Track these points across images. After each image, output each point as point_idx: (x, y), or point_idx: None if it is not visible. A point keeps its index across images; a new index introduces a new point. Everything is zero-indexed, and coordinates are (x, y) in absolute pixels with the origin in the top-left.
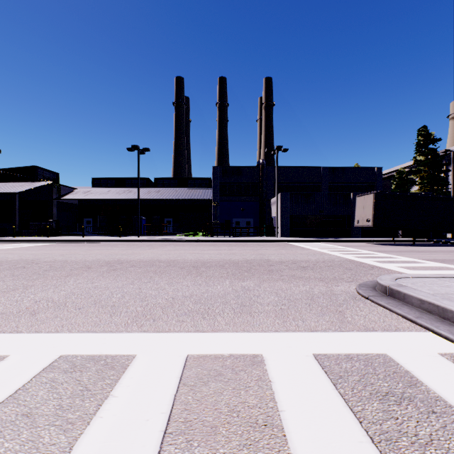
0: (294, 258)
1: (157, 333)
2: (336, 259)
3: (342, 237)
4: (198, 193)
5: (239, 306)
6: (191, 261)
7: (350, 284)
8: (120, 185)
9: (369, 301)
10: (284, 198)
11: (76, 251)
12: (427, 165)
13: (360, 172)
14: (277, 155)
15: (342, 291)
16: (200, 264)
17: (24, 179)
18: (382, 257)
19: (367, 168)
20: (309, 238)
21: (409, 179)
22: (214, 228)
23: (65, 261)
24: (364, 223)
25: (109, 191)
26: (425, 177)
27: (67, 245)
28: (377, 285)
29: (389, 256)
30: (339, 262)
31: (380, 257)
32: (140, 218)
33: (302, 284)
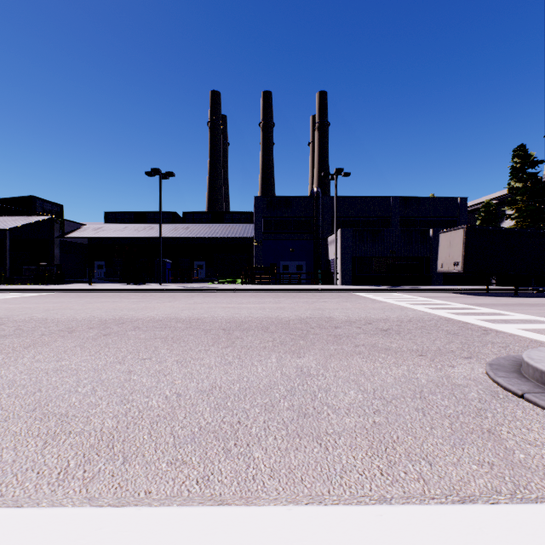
0: (367, 315)
1: (116, 506)
2: (426, 317)
3: (419, 286)
4: (236, 230)
5: (295, 417)
6: (222, 320)
7: (470, 362)
8: (140, 220)
9: (528, 404)
10: (346, 235)
11: (69, 304)
12: (525, 194)
13: (439, 203)
14: (336, 181)
15: (466, 379)
16: (234, 325)
17: (18, 213)
18: (488, 314)
19: (448, 198)
20: (378, 287)
21: (498, 213)
22: (256, 273)
23: (44, 320)
24: (450, 267)
25: (126, 227)
26: (524, 209)
27: (64, 295)
28: (525, 369)
29: (497, 312)
30: (432, 321)
31: (485, 313)
32: (164, 261)
33: (393, 362)
